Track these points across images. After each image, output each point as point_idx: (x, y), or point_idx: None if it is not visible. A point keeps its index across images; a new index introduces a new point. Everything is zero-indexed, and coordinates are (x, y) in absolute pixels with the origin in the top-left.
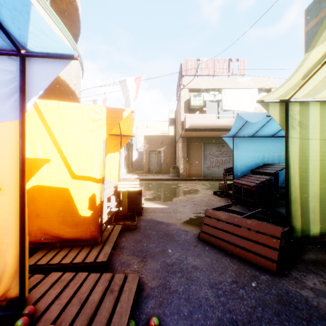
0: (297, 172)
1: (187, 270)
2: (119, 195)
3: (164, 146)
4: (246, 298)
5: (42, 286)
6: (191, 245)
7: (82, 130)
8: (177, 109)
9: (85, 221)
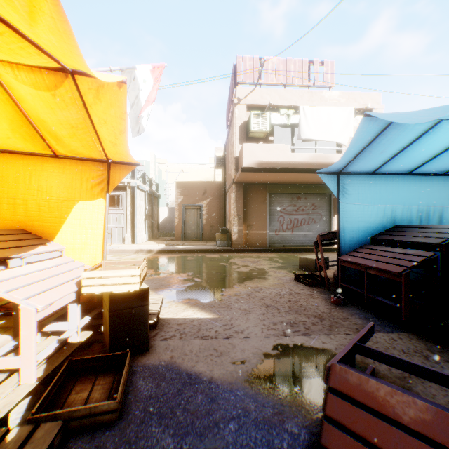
0: None
1: None
2: (102, 297)
3: (207, 199)
4: None
5: None
6: None
7: None
8: (228, 140)
9: None
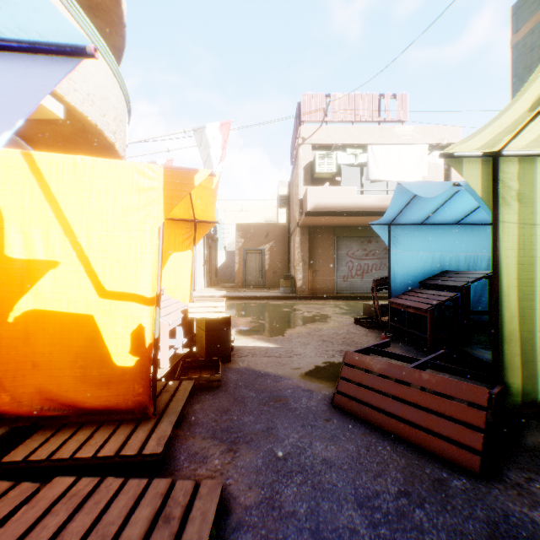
0: (514, 286)
1: (313, 468)
2: (191, 326)
3: (270, 242)
4: (429, 528)
5: (32, 508)
6: (320, 418)
7: (118, 207)
8: (292, 179)
9: (124, 376)
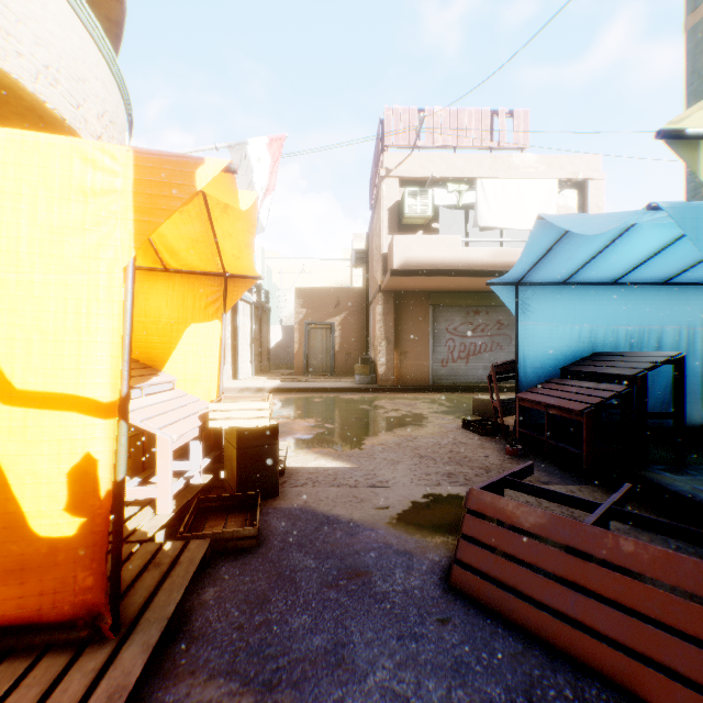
0: None
1: None
2: (219, 438)
3: (341, 314)
4: None
5: None
6: (430, 617)
7: (41, 226)
8: (372, 227)
9: (56, 556)
